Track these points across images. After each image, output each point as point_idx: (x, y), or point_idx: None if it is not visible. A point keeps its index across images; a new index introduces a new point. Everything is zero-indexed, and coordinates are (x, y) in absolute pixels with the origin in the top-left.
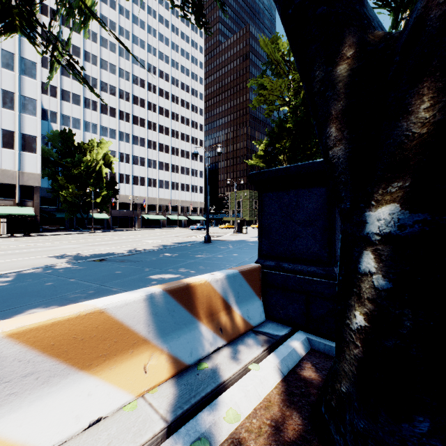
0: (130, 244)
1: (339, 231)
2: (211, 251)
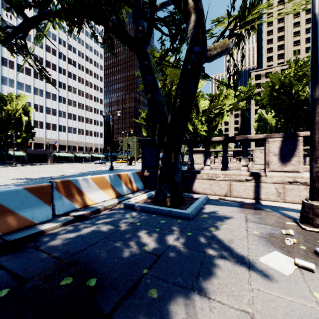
0: (58, 172)
1: None
2: None
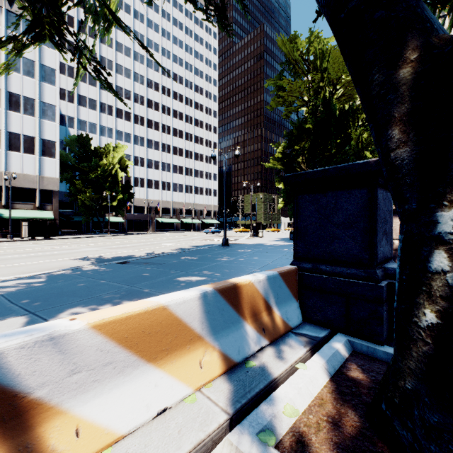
0: (148, 247)
1: (380, 233)
2: (231, 254)
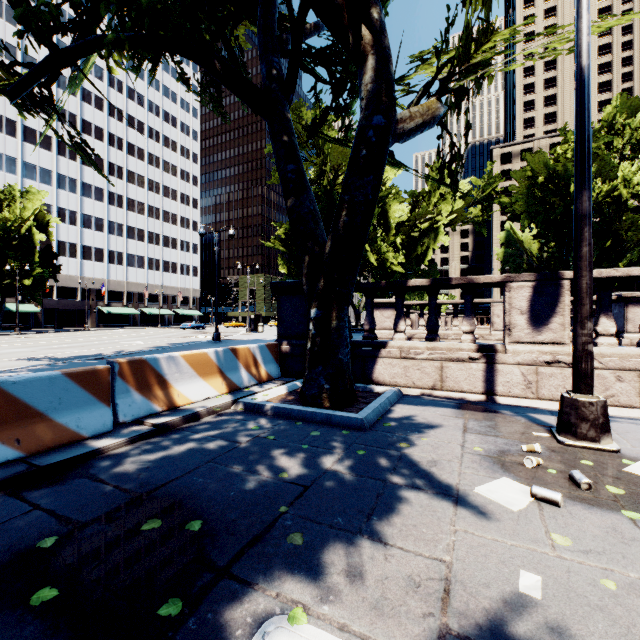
0: (109, 346)
1: None
2: None
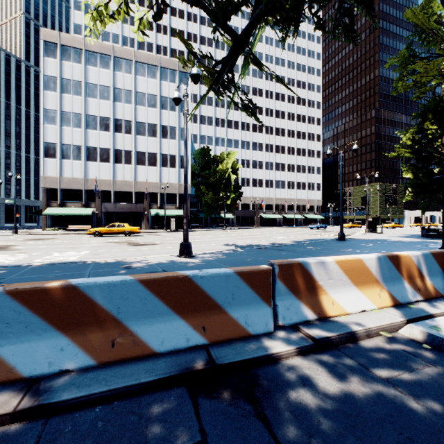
0: (266, 239)
1: None
2: (353, 247)
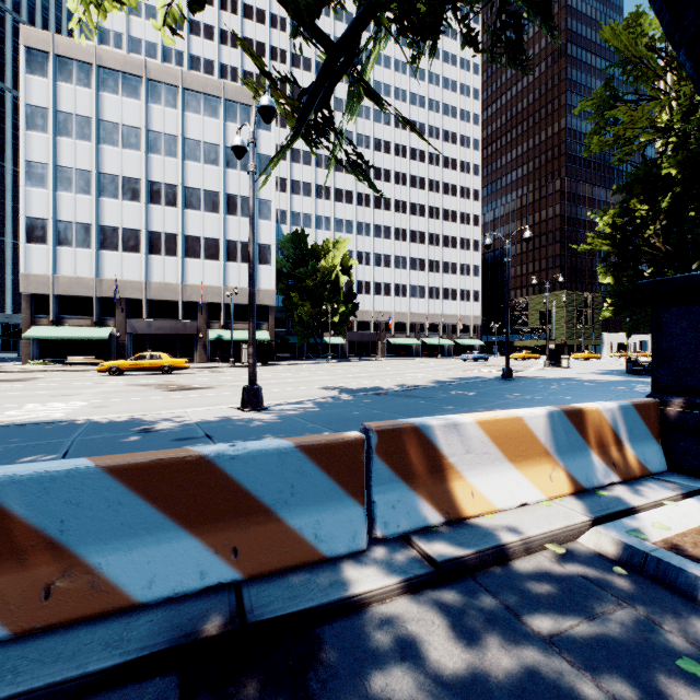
0: (392, 378)
1: None
2: (523, 391)
